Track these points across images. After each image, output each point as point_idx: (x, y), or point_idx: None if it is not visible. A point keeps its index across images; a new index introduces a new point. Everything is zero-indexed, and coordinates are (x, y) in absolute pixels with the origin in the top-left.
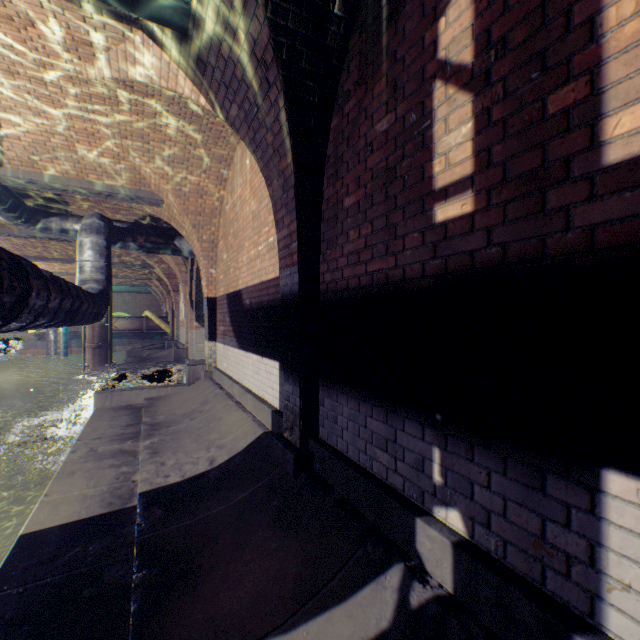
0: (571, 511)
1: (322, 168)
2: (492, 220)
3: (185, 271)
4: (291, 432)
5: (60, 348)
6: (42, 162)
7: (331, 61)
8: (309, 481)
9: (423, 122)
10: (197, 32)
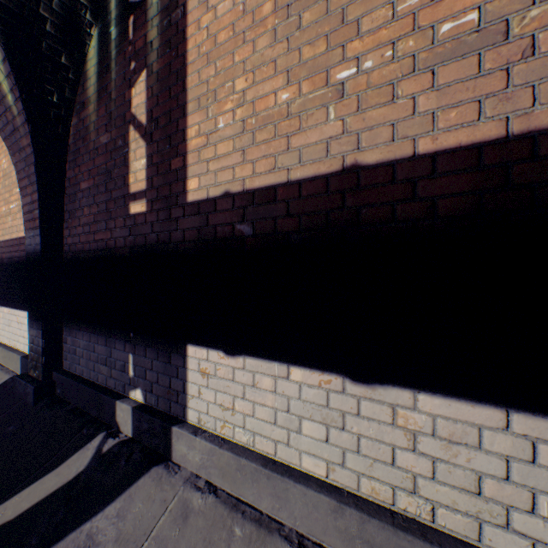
0: (179, 369)
1: (65, 153)
2: (154, 218)
3: None
4: (36, 369)
5: None
6: None
7: (68, 75)
8: (48, 403)
9: (125, 148)
10: None
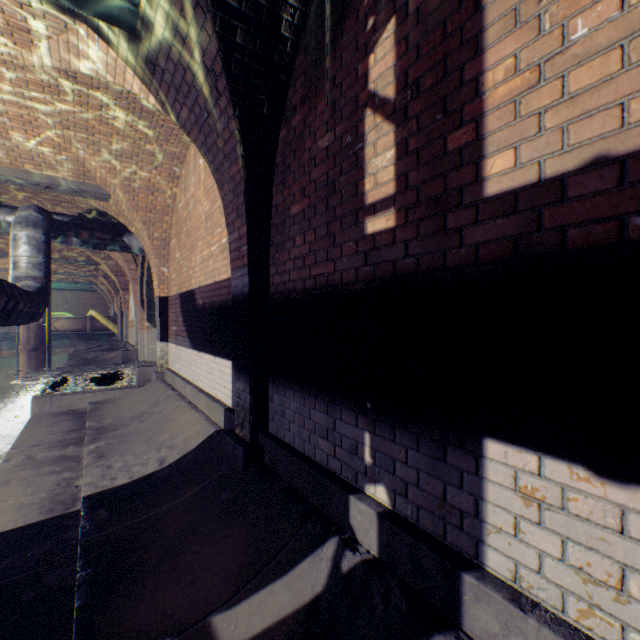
0: (463, 475)
1: (271, 176)
2: (409, 235)
3: (135, 269)
4: (242, 428)
5: None
6: None
7: (279, 76)
8: (258, 473)
9: (357, 144)
10: (146, 34)
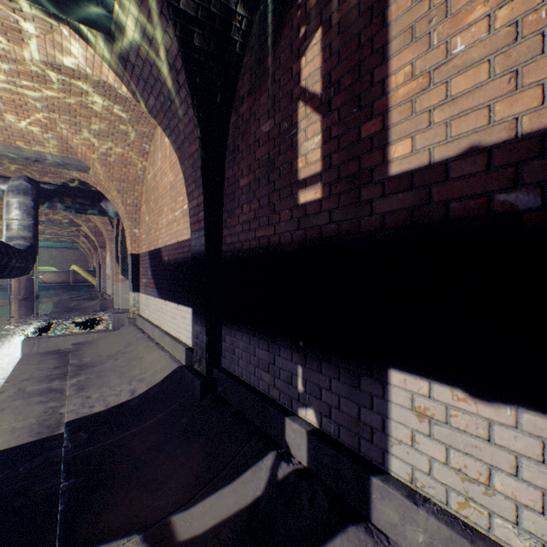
0: (373, 398)
1: (224, 154)
2: (332, 205)
3: (111, 230)
4: (200, 364)
5: None
6: None
7: (229, 72)
8: (212, 401)
9: (292, 130)
10: (119, 35)
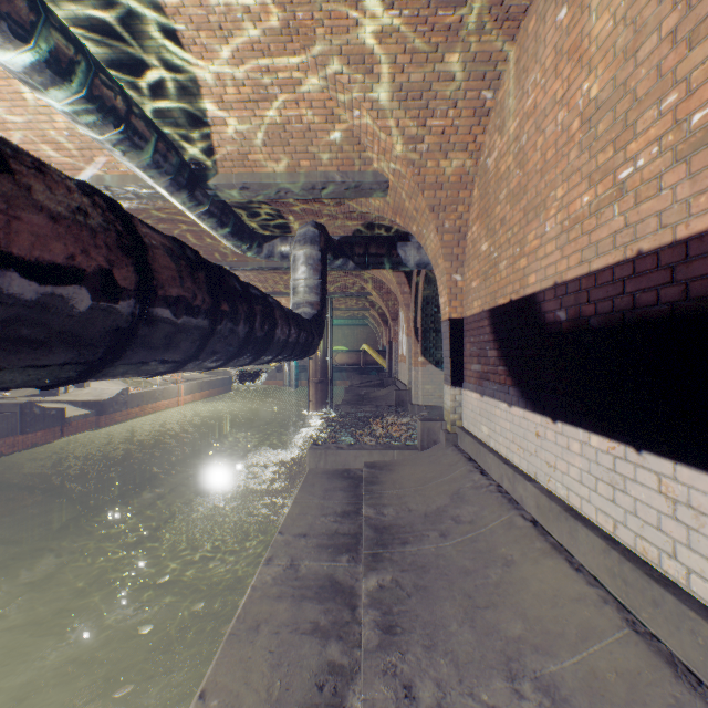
0: None
1: None
2: None
3: (407, 292)
4: None
5: (292, 380)
6: (251, 155)
7: None
8: None
9: None
10: None
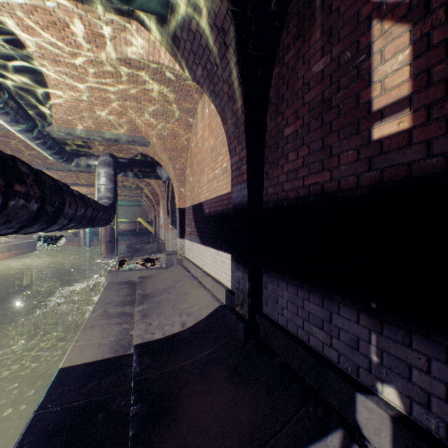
0: None
1: (265, 107)
2: (432, 133)
3: (163, 190)
4: (241, 307)
5: (87, 242)
6: (75, 120)
7: (274, 23)
8: (256, 346)
9: (358, 57)
10: (174, 15)
